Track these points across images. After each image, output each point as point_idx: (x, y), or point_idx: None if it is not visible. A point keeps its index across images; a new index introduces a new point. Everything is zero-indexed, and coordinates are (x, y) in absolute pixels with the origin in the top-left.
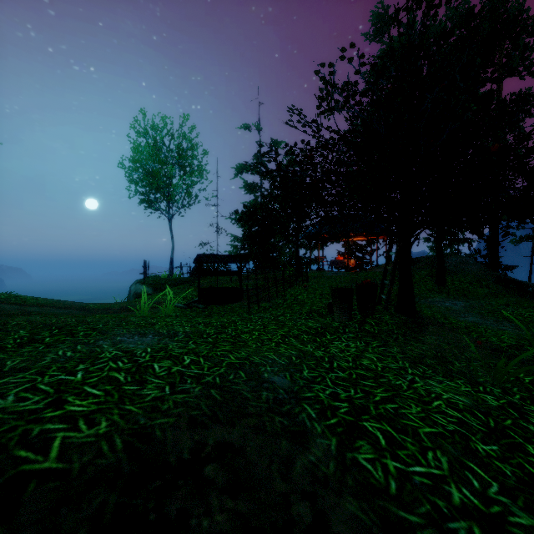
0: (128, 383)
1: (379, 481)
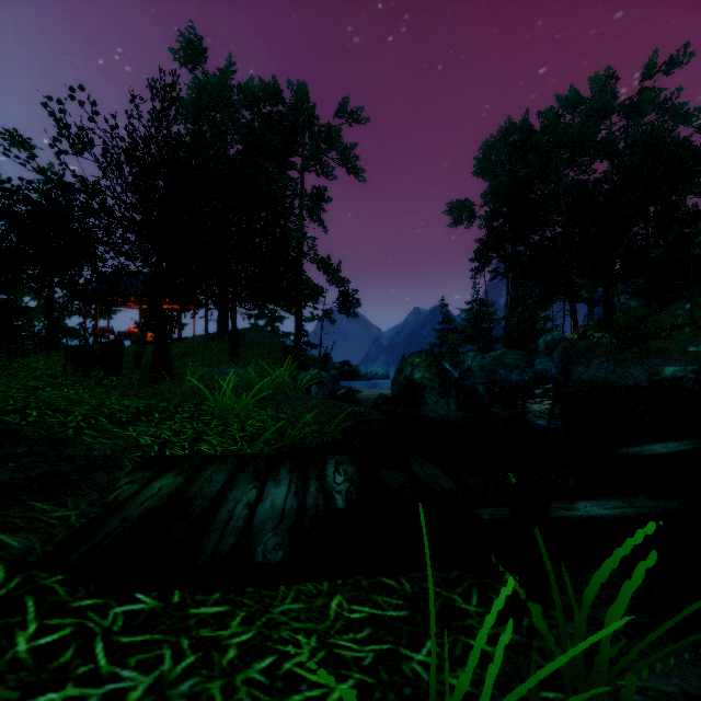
0: None
1: (13, 422)
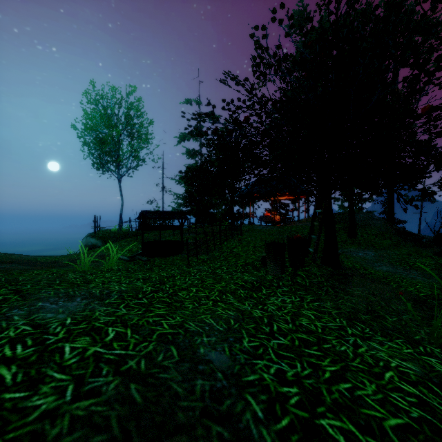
0: (15, 386)
1: None
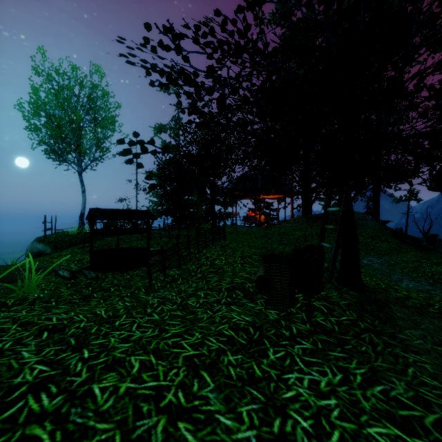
0: None
1: None
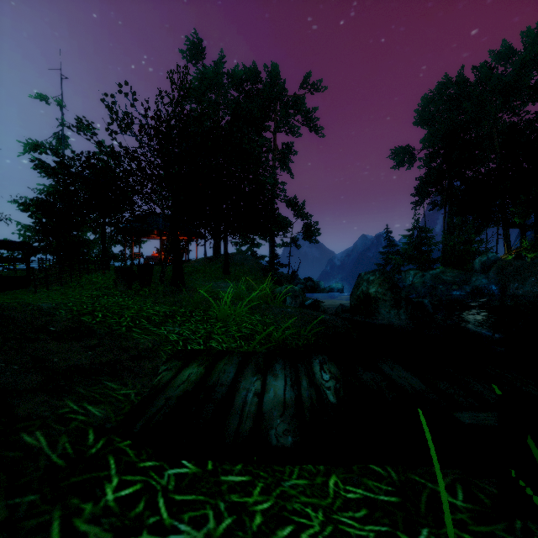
0: None
1: (88, 321)
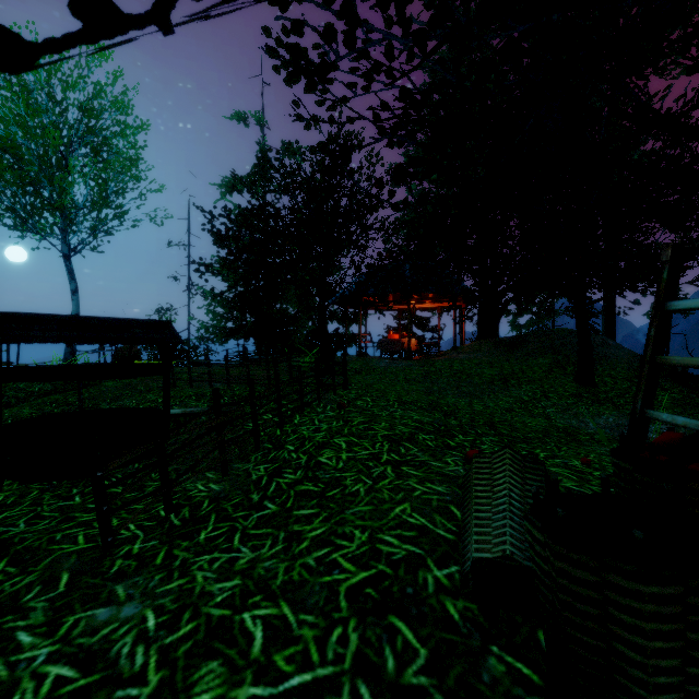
0: None
1: None
